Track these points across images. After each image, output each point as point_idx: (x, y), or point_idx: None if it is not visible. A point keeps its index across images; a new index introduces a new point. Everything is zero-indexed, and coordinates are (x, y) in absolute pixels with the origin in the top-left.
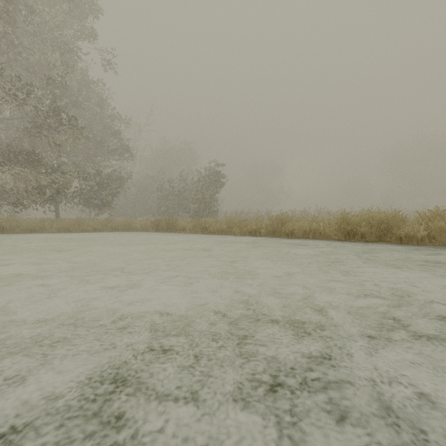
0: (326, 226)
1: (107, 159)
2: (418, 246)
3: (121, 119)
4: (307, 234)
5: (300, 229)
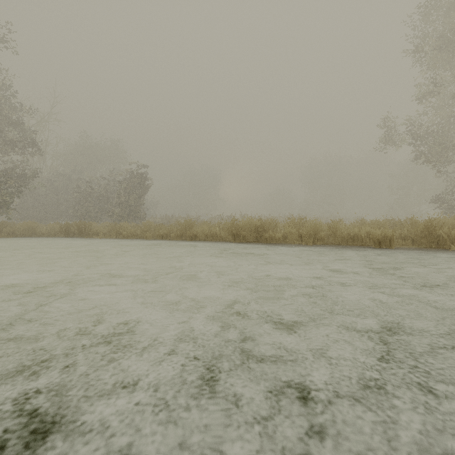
0: (221, 230)
1: (5, 152)
2: (273, 244)
3: (24, 107)
4: (208, 237)
5: (203, 233)
